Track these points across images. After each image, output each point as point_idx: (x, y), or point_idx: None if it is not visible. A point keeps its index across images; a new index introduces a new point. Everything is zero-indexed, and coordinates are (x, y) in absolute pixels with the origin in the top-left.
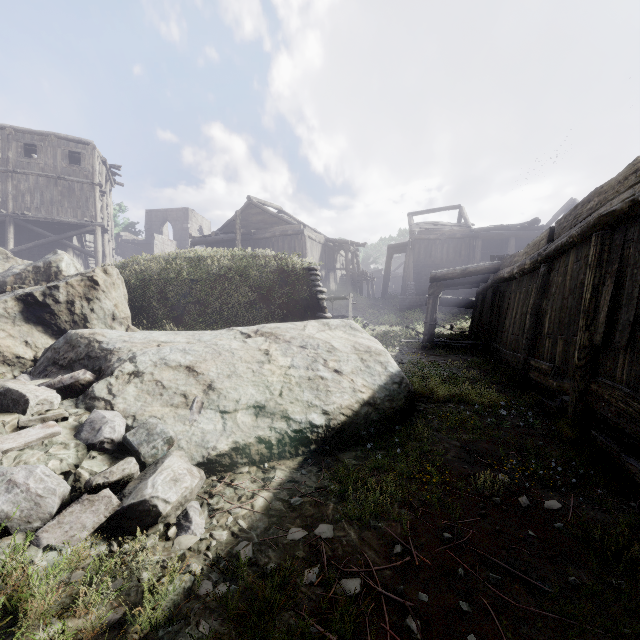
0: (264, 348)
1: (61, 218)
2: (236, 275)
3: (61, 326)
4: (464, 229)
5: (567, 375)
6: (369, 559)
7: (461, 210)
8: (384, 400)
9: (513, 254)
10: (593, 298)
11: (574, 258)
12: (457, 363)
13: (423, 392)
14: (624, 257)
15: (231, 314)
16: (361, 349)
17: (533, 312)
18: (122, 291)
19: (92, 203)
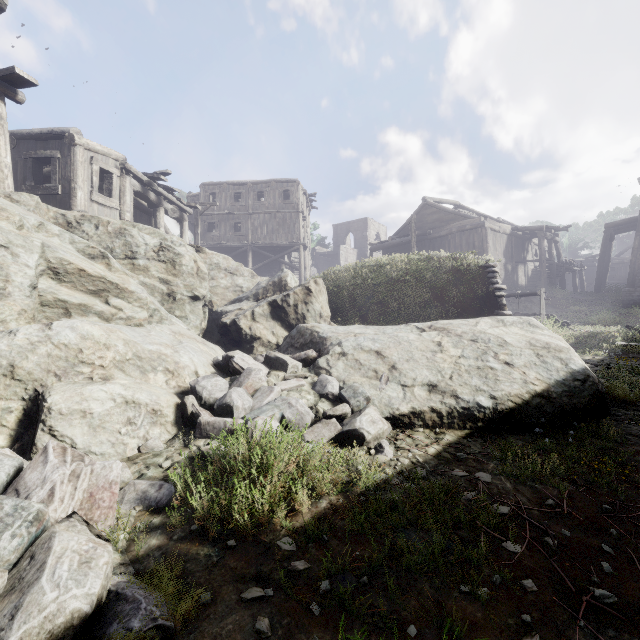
0: (437, 340)
1: (278, 242)
2: (412, 278)
3: (290, 322)
4: None
5: None
6: (519, 499)
7: None
8: (561, 395)
9: None
10: None
11: None
12: None
13: (625, 397)
14: None
15: (407, 313)
16: (537, 345)
17: None
18: (325, 296)
19: (297, 227)
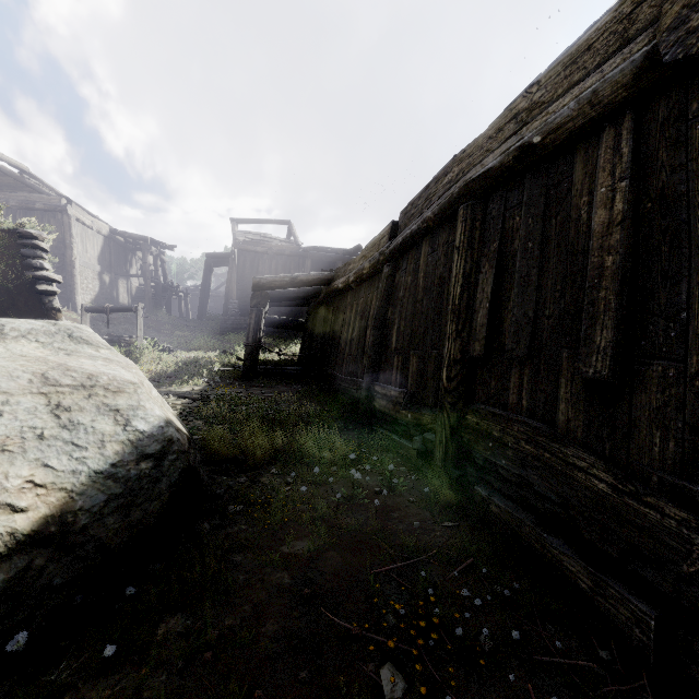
0: None
1: None
2: None
3: None
4: (294, 246)
5: (425, 403)
6: None
7: (291, 226)
8: (104, 511)
9: (348, 262)
10: (465, 292)
11: (429, 248)
12: (286, 395)
13: (229, 453)
14: (506, 231)
15: None
16: (65, 381)
17: (377, 323)
18: None
19: None
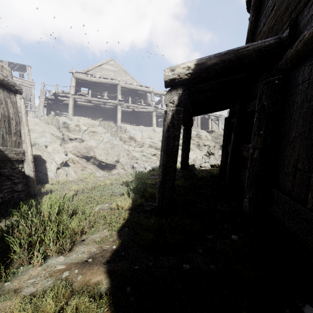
0: None
1: None
2: None
3: None
4: None
5: None
6: (205, 170)
7: None
8: None
9: None
10: None
11: None
12: None
13: None
14: None
15: None
16: None
17: None
18: None
19: None
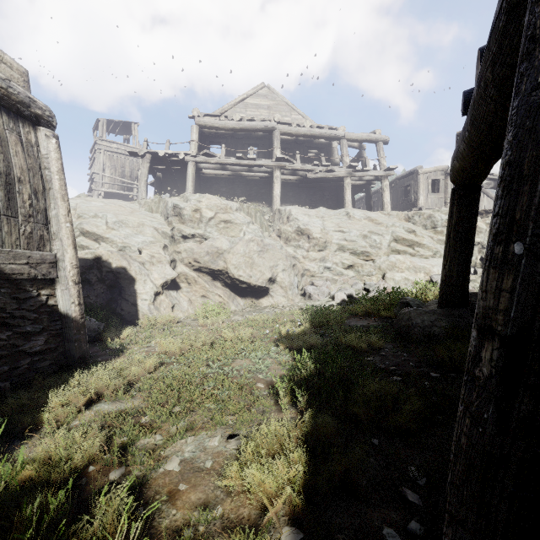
0: None
1: None
2: None
3: None
4: None
5: None
6: None
7: None
8: None
9: None
10: None
11: None
12: None
13: None
14: None
15: None
16: None
17: None
18: None
19: None
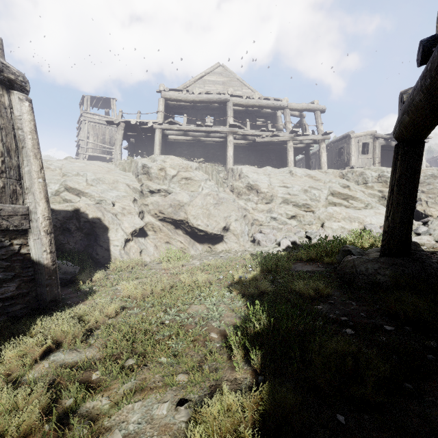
0: None
1: None
2: None
3: None
4: None
5: None
6: (434, 255)
7: None
8: None
9: None
10: None
11: None
12: None
13: None
14: None
15: None
16: None
17: None
18: None
19: None
